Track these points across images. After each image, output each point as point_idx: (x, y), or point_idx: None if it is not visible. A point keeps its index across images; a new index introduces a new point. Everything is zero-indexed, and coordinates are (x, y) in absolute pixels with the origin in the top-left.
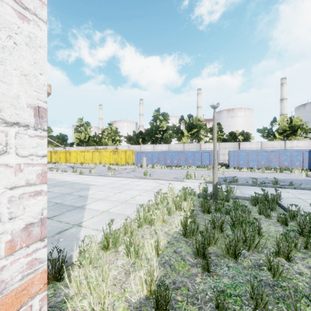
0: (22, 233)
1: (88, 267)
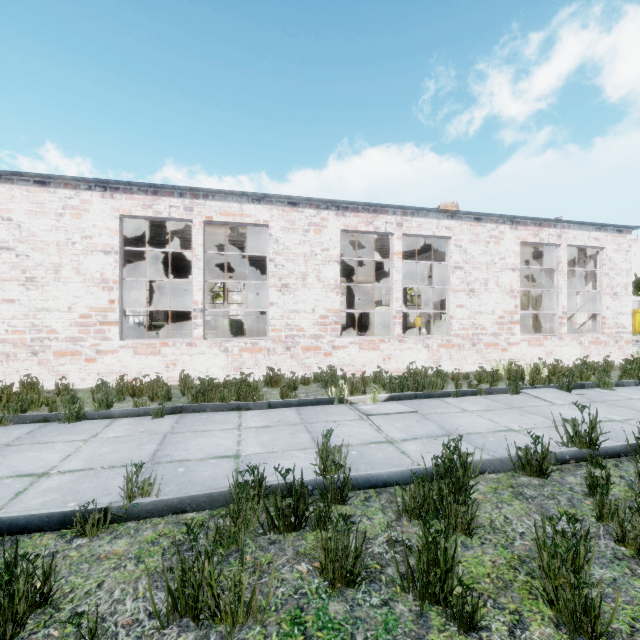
0: (629, 332)
1: (634, 354)
